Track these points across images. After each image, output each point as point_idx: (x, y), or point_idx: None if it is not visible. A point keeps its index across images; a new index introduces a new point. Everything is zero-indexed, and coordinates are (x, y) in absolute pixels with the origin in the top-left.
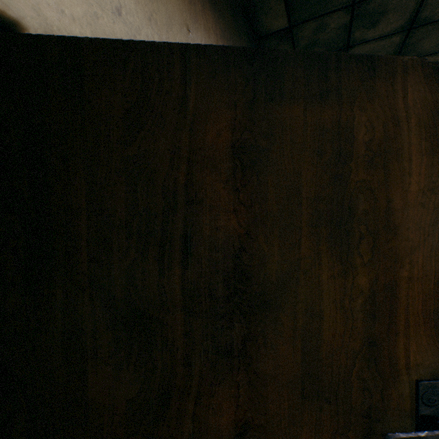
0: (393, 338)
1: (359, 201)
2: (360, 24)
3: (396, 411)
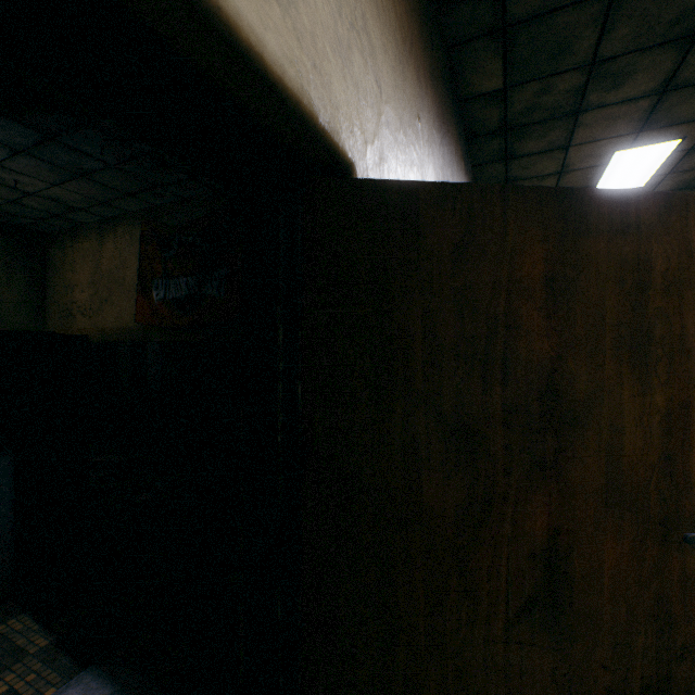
0: (686, 453)
1: (655, 326)
2: (598, 86)
3: (688, 520)
